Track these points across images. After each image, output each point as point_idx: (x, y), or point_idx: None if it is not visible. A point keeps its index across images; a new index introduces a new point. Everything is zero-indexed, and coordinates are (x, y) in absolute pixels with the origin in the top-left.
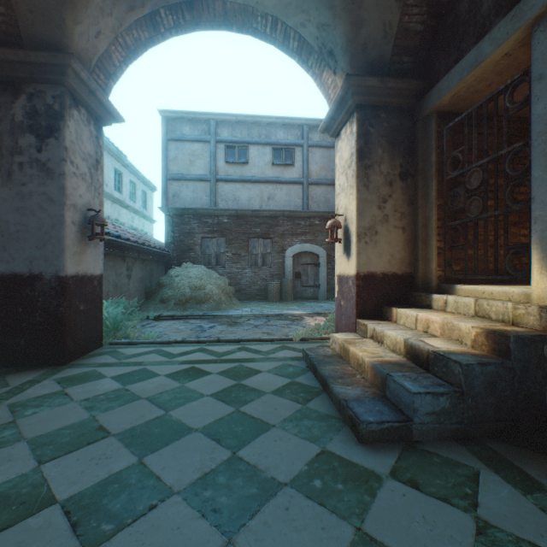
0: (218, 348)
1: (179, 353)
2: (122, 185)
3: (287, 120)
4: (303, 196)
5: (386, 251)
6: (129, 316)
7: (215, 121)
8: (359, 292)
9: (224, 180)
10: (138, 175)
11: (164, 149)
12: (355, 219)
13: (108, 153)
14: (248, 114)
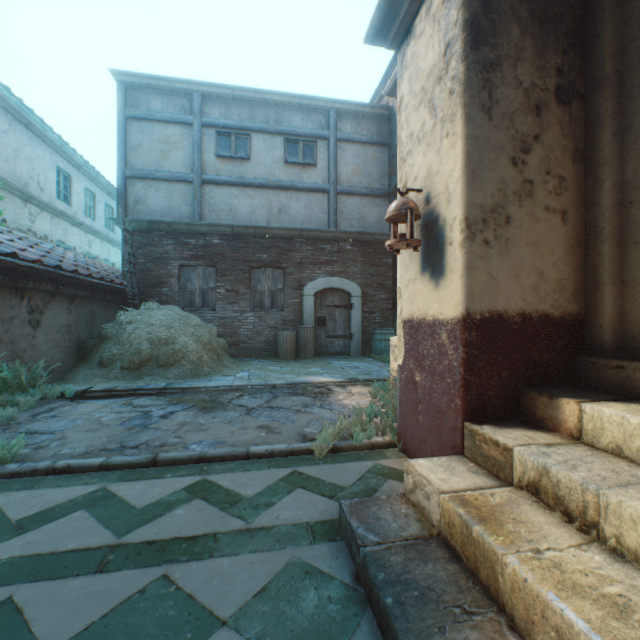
0: (141, 489)
1: (22, 519)
2: (71, 193)
3: (306, 100)
4: (329, 209)
5: (529, 264)
6: (20, 395)
7: (201, 95)
8: (471, 359)
9: (214, 182)
10: (98, 182)
11: (120, 131)
12: (459, 187)
13: (45, 143)
14: (249, 88)
